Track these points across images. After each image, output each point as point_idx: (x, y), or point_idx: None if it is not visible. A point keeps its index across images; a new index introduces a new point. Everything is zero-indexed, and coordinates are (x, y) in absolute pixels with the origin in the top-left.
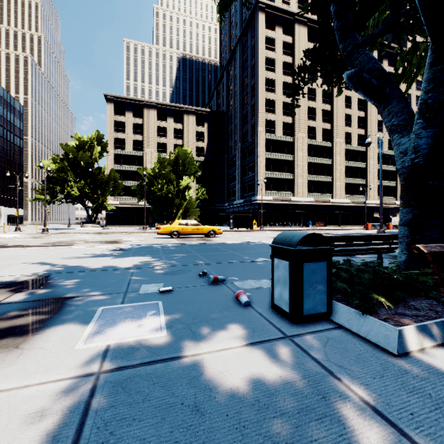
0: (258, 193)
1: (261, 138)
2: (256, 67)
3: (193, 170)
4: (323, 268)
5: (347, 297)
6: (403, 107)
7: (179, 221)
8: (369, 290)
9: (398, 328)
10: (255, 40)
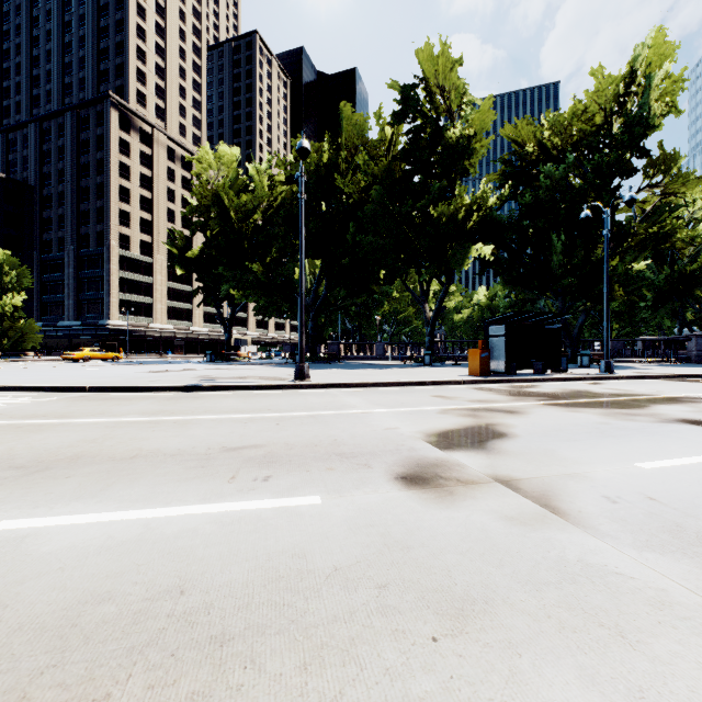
0: (111, 317)
1: (114, 254)
2: (107, 168)
3: (25, 284)
4: (214, 356)
5: (217, 360)
6: (226, 327)
7: (89, 349)
8: (220, 359)
9: (223, 361)
10: (105, 135)
